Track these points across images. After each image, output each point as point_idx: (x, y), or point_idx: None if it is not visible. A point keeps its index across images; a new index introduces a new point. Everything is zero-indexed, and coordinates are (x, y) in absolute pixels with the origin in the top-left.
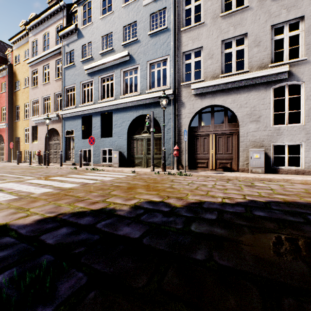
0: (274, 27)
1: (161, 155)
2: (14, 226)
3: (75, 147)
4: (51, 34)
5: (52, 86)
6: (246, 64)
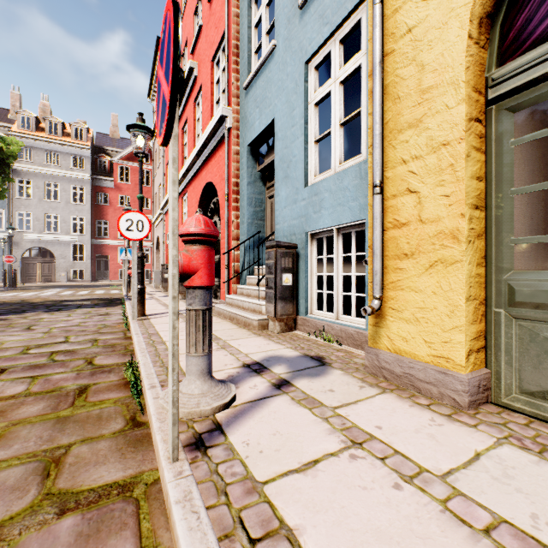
0: (73, 217)
1: None
2: None
3: None
4: None
5: None
6: (60, 229)
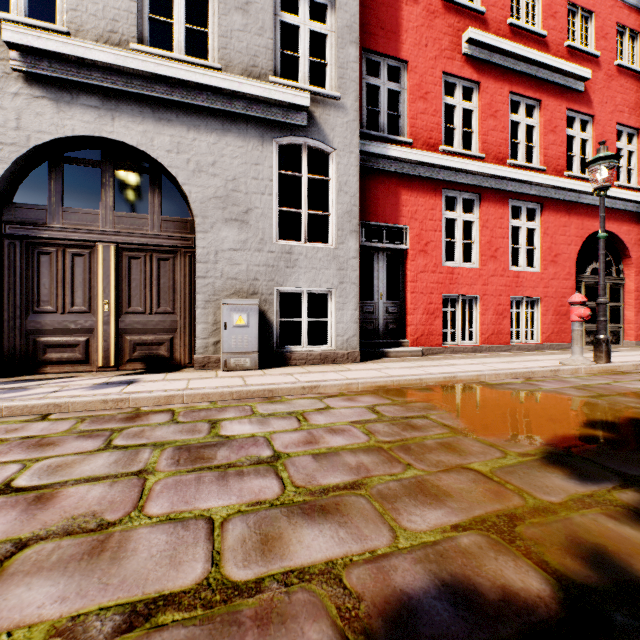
0: None
1: None
2: None
3: None
4: None
5: None
6: (214, 49)
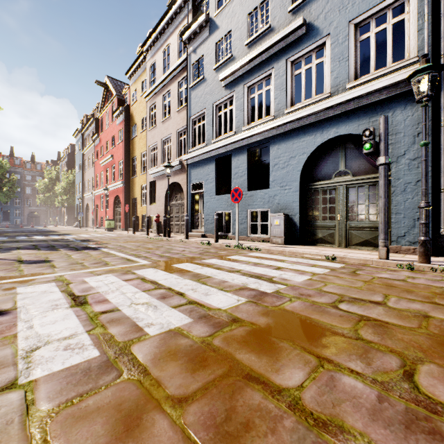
0: None
1: None
2: None
3: (204, 209)
4: (172, 46)
5: (174, 121)
6: None
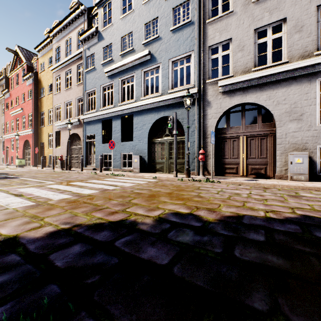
0: (320, 7)
1: (184, 160)
2: (24, 239)
3: (95, 152)
4: (73, 39)
5: (74, 91)
6: (284, 54)
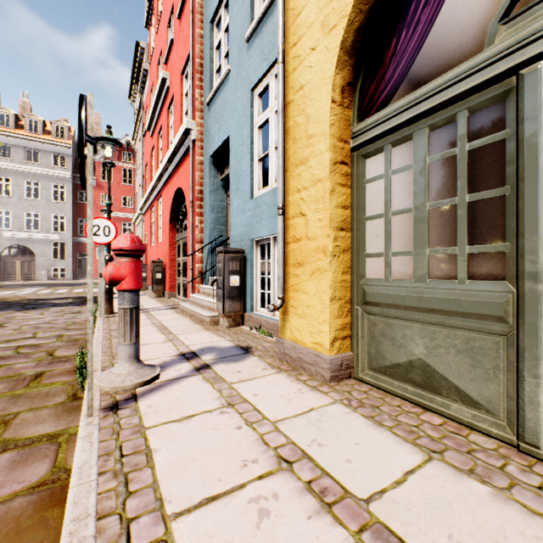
0: (54, 215)
1: None
2: None
3: None
4: None
5: None
6: (40, 228)
